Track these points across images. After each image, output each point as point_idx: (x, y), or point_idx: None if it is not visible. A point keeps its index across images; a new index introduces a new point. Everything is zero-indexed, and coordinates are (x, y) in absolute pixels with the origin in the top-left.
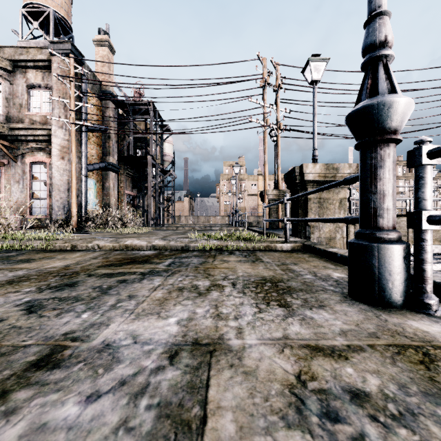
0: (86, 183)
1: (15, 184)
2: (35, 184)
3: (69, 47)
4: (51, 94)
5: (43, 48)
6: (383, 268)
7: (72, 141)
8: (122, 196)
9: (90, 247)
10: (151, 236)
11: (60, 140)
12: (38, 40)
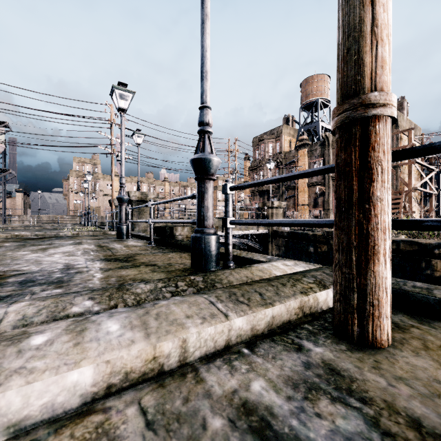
0: None
1: None
2: None
3: None
4: None
5: None
6: (121, 231)
7: None
8: None
9: None
10: None
11: None
12: None
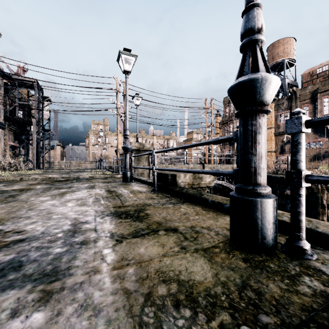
0: None
1: None
2: None
3: None
4: None
5: None
6: (126, 175)
7: None
8: (6, 146)
9: (30, 179)
10: None
11: None
12: None
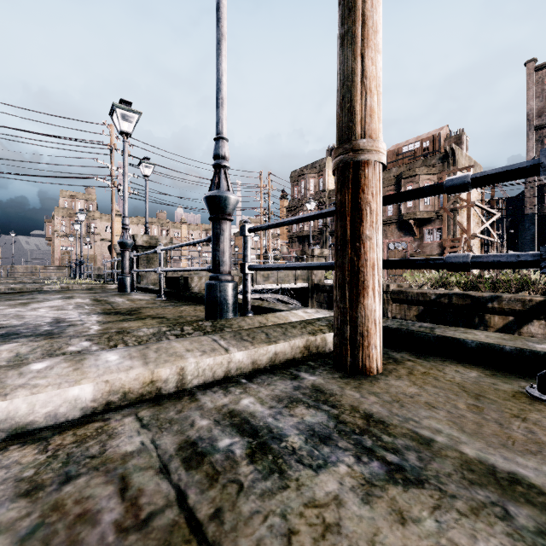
0: None
1: None
2: None
3: None
4: None
5: None
6: (124, 283)
7: None
8: None
9: None
10: None
11: None
12: None
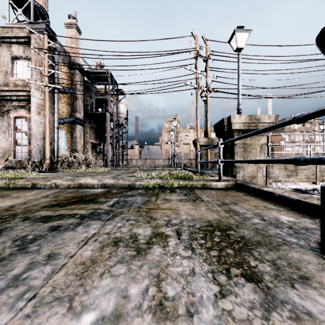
0: (58, 133)
1: (2, 134)
2: (18, 134)
3: (44, 27)
4: (30, 63)
5: (24, 28)
6: None
7: (46, 100)
8: (87, 144)
9: (48, 185)
10: (106, 175)
11: (37, 99)
12: (22, 23)
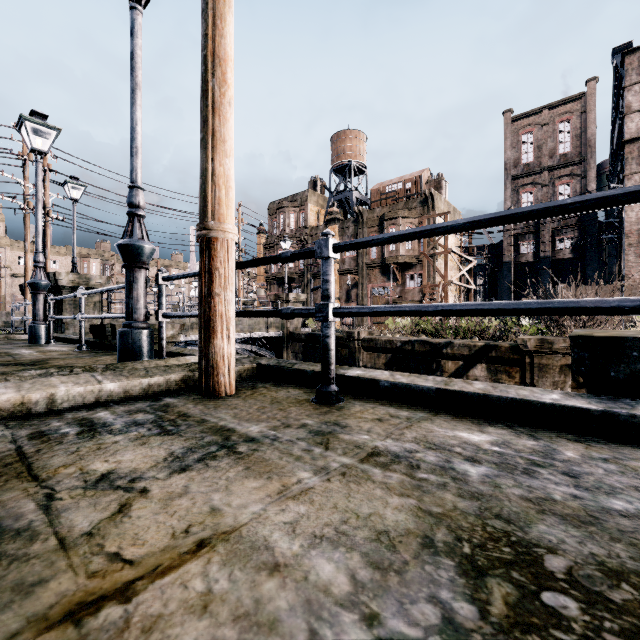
0: None
1: None
2: None
3: None
4: None
5: None
6: (36, 332)
7: None
8: None
9: None
10: None
11: None
12: None
